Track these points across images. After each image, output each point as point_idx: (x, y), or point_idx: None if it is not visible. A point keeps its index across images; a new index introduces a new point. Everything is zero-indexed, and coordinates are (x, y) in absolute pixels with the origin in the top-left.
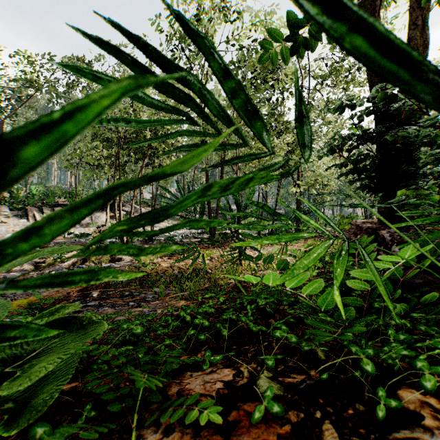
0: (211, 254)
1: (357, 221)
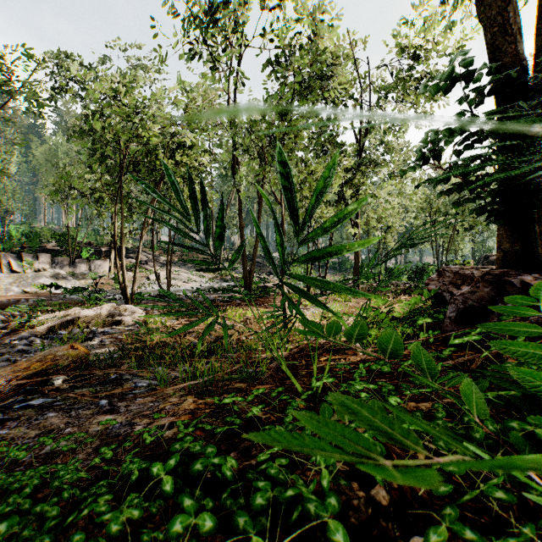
0: (246, 313)
1: (449, 267)
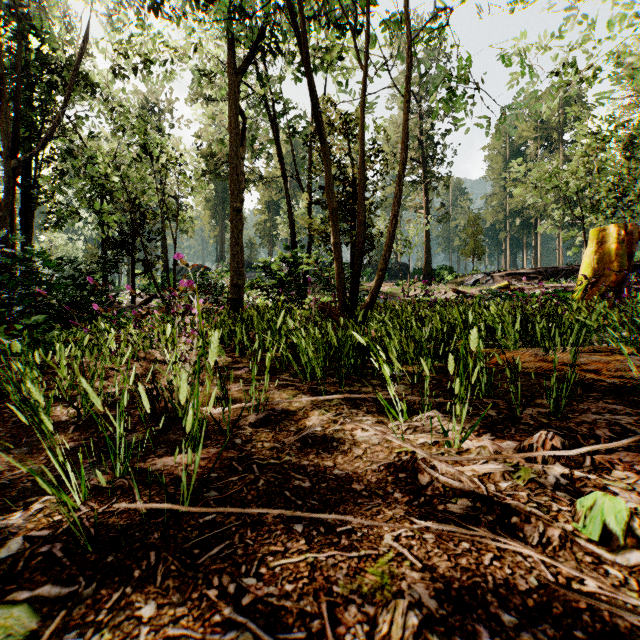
0: None
1: None
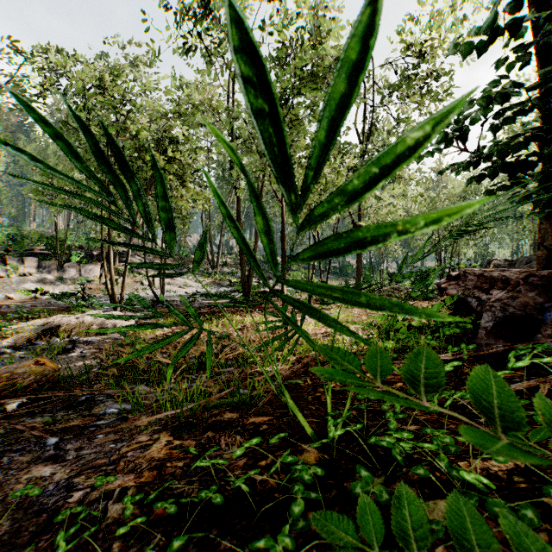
0: (243, 320)
1: (467, 269)
